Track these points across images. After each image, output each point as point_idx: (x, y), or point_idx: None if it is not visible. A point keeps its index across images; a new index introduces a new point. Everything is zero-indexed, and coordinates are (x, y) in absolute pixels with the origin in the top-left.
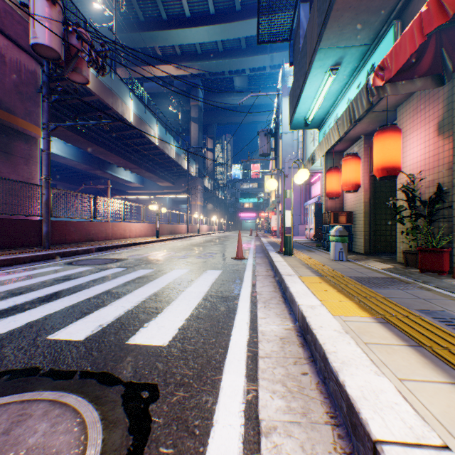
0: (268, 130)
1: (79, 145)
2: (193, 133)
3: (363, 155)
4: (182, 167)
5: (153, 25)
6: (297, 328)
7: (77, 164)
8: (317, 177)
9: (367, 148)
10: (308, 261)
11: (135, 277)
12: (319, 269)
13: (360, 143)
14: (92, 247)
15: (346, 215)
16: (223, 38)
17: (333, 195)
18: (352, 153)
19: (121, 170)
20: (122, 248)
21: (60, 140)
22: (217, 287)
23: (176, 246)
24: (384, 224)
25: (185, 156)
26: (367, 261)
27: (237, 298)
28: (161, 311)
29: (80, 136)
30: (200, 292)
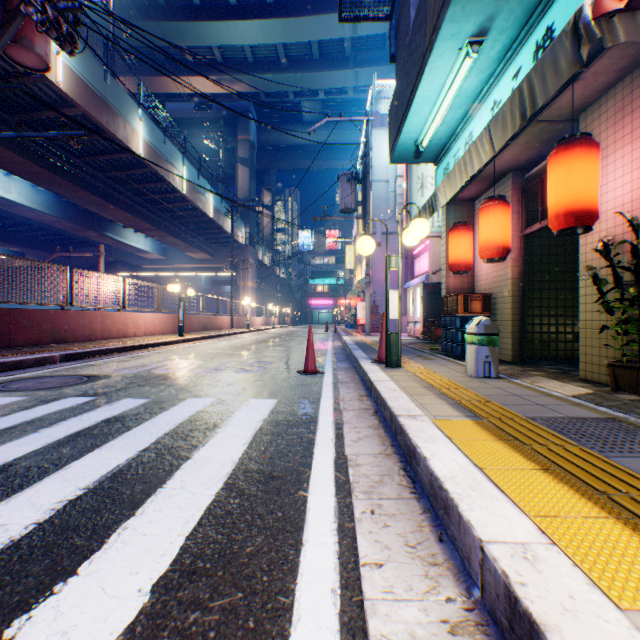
0: (353, 173)
1: (54, 189)
2: (241, 181)
3: (511, 202)
4: (224, 230)
5: (178, 12)
6: (484, 619)
7: (56, 221)
8: (423, 246)
9: (517, 192)
10: (434, 381)
11: (98, 420)
12: (462, 398)
13: (504, 183)
14: (54, 354)
15: (482, 300)
16: (286, 41)
17: (460, 268)
18: (498, 195)
19: (130, 233)
20: (114, 354)
21: (24, 181)
22: (263, 445)
23: (209, 349)
24: (539, 314)
25: (228, 213)
26: (533, 378)
27: (306, 479)
28: (99, 542)
29: (55, 174)
30: (223, 462)
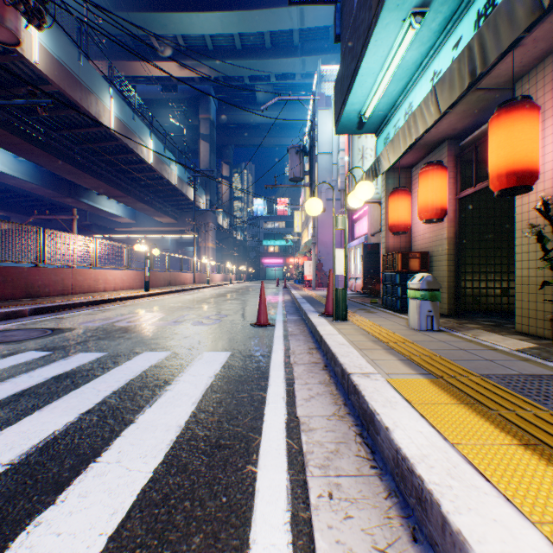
0: (301, 146)
1: (33, 159)
2: (202, 154)
3: (447, 168)
4: (187, 197)
5: (146, 4)
6: None
7: (36, 188)
8: (362, 211)
9: (452, 158)
10: (380, 334)
11: (48, 377)
12: (411, 353)
13: (441, 150)
14: (24, 308)
15: (420, 258)
16: (242, 31)
17: (399, 229)
18: (436, 161)
19: (104, 200)
20: (83, 308)
21: (6, 152)
22: (212, 405)
23: (171, 303)
24: (471, 271)
25: (190, 182)
26: (474, 331)
27: (255, 448)
28: None
29: (34, 145)
30: (167, 427)
